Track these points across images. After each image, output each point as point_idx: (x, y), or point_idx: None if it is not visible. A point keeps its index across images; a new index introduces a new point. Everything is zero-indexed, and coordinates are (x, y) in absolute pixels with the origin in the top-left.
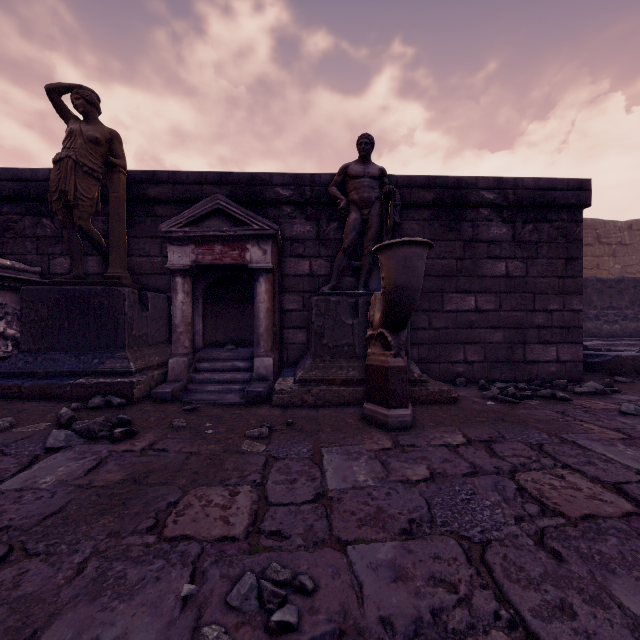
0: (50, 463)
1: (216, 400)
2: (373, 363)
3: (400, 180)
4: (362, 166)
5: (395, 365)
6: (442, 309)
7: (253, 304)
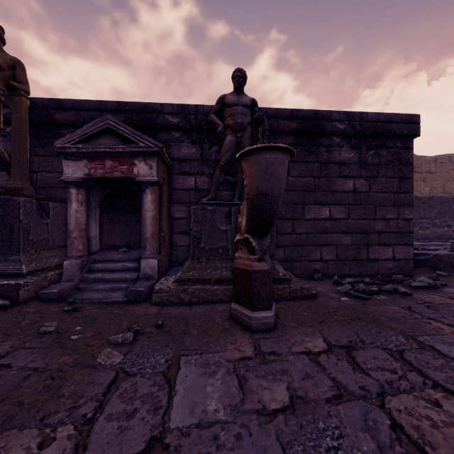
0: None
1: (100, 299)
2: (239, 266)
3: (269, 112)
4: (236, 96)
5: (259, 269)
6: (303, 218)
7: None
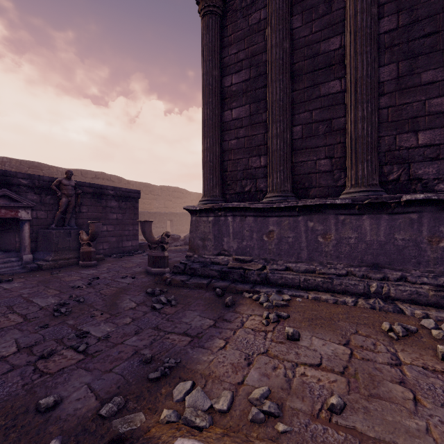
0: (6, 285)
1: (15, 272)
2: (85, 251)
3: (79, 183)
4: (68, 181)
5: (93, 250)
6: None
7: (10, 232)
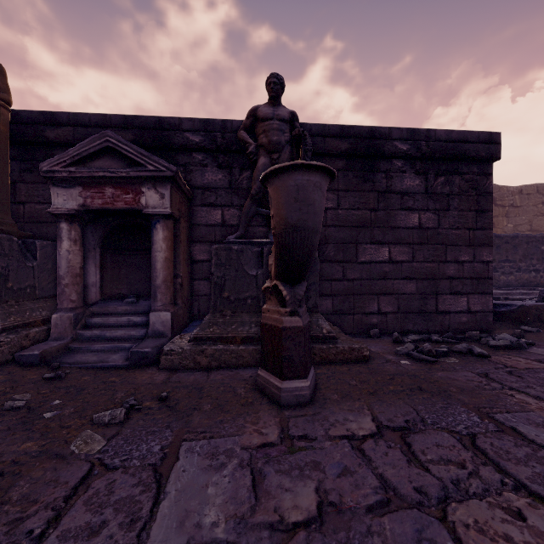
0: None
1: (95, 363)
2: (267, 322)
3: (314, 128)
4: (271, 108)
5: (291, 325)
6: (356, 260)
7: None
